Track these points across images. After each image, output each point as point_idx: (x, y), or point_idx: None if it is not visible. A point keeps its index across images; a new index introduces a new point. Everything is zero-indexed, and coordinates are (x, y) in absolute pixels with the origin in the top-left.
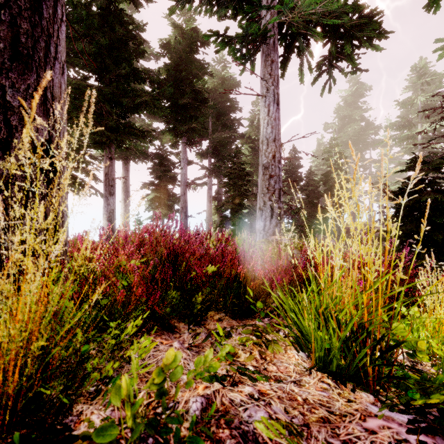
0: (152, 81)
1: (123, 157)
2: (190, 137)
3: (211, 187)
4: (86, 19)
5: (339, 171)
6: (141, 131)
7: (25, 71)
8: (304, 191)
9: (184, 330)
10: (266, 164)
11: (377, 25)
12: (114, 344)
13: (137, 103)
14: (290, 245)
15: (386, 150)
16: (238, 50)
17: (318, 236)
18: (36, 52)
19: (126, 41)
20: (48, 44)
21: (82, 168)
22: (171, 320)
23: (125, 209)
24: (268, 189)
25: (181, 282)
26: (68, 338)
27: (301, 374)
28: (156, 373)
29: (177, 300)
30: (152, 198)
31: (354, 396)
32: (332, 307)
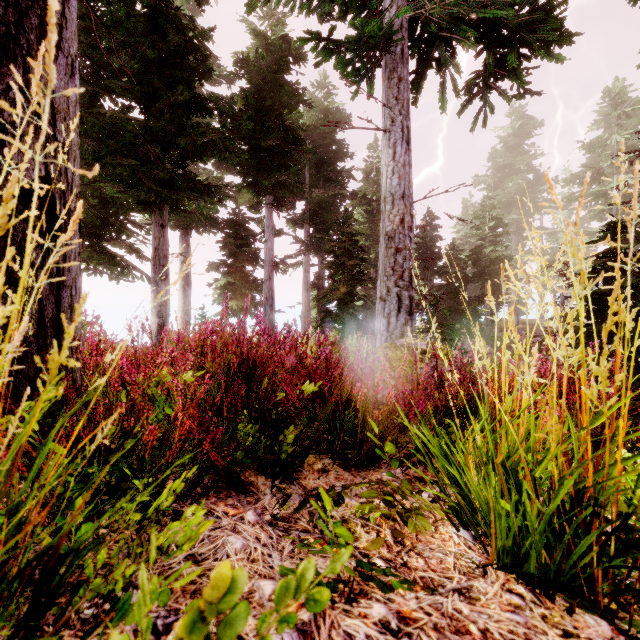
0: (223, 113)
1: (181, 226)
2: (278, 195)
3: (308, 269)
4: (125, 21)
5: (496, 244)
6: (207, 186)
7: (2, 60)
8: (445, 275)
9: (264, 489)
10: (390, 232)
11: (559, 22)
12: (144, 517)
13: (199, 143)
14: (429, 353)
15: (564, 215)
16: (350, 63)
17: (464, 340)
18: (23, 32)
19: (185, 54)
20: (44, 23)
21: (122, 240)
22: (243, 471)
23: (184, 301)
24: (393, 269)
25: (261, 409)
26: (30, 525)
27: (469, 574)
28: (187, 626)
29: (254, 439)
30: (223, 284)
31: (573, 623)
32: (520, 456)
